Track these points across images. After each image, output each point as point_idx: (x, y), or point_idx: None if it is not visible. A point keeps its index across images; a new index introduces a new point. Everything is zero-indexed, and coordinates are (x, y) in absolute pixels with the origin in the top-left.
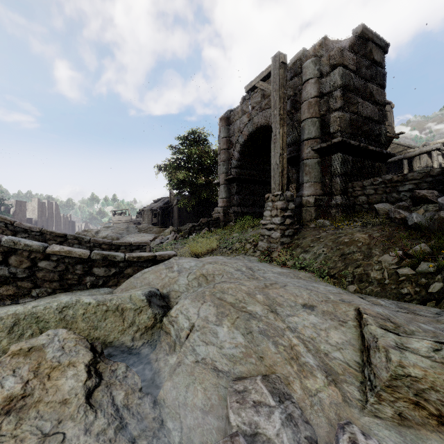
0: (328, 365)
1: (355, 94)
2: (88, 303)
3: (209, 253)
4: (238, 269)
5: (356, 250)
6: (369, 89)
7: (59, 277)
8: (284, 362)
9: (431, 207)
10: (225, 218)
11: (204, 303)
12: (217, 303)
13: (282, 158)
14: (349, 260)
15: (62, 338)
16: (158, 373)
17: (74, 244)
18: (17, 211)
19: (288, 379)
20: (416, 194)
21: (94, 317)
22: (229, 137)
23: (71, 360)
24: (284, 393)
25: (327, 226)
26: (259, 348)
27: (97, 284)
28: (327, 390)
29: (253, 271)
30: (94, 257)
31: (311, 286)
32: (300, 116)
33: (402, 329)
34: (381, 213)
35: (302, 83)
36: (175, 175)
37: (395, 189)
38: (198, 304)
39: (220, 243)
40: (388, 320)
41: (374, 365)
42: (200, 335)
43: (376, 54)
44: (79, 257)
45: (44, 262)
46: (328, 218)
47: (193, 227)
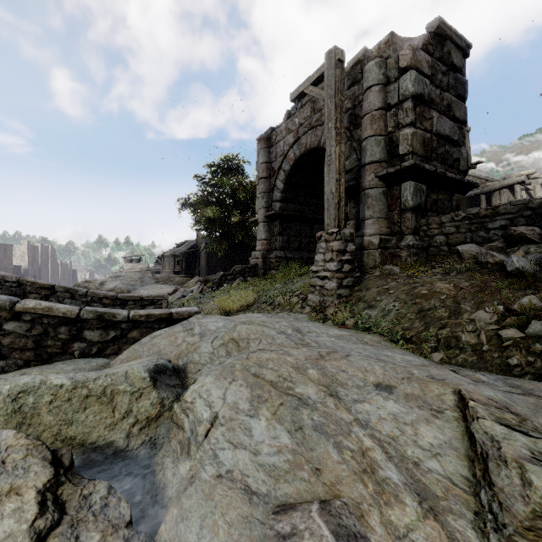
0: (421, 482)
1: (430, 106)
2: (59, 385)
3: (243, 309)
4: (281, 331)
5: (438, 304)
6: (447, 100)
7: (34, 344)
8: (352, 478)
9: (534, 248)
10: (265, 264)
11: (233, 382)
12: (252, 382)
13: (339, 185)
14: (431, 318)
15: (6, 445)
16: (162, 491)
17: (65, 298)
18: (1, 257)
19: (360, 507)
20: (511, 232)
21: (67, 406)
22: (270, 162)
23: (15, 483)
24: (355, 535)
25: (397, 274)
26: (314, 454)
27: (89, 353)
28: (424, 527)
29: (302, 334)
30: (85, 316)
31: (383, 356)
32: (360, 134)
33: (530, 425)
34: (466, 256)
35: (362, 92)
36: (203, 212)
37: (483, 225)
38: (224, 383)
39: (259, 296)
40: (506, 409)
41: (498, 489)
42: (225, 432)
43: (455, 57)
44: (63, 315)
45: (13, 323)
46: (397, 263)
47: (225, 276)
